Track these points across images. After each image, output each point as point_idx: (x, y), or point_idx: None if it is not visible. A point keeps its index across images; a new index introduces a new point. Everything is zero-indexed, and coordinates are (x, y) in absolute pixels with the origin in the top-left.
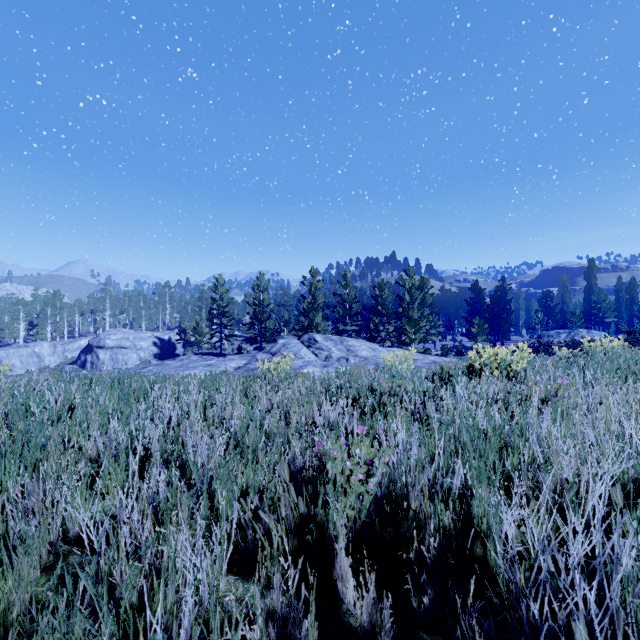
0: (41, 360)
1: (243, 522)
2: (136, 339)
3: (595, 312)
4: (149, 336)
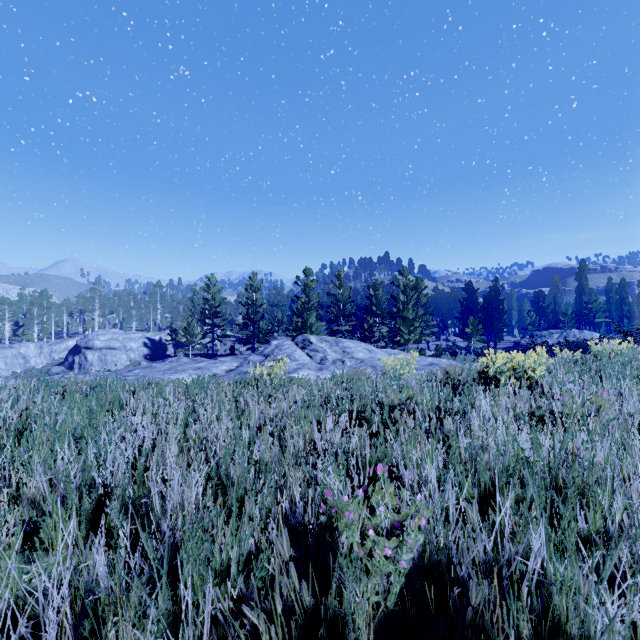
0: (27, 361)
1: (221, 618)
2: (126, 340)
3: (586, 312)
4: (139, 337)
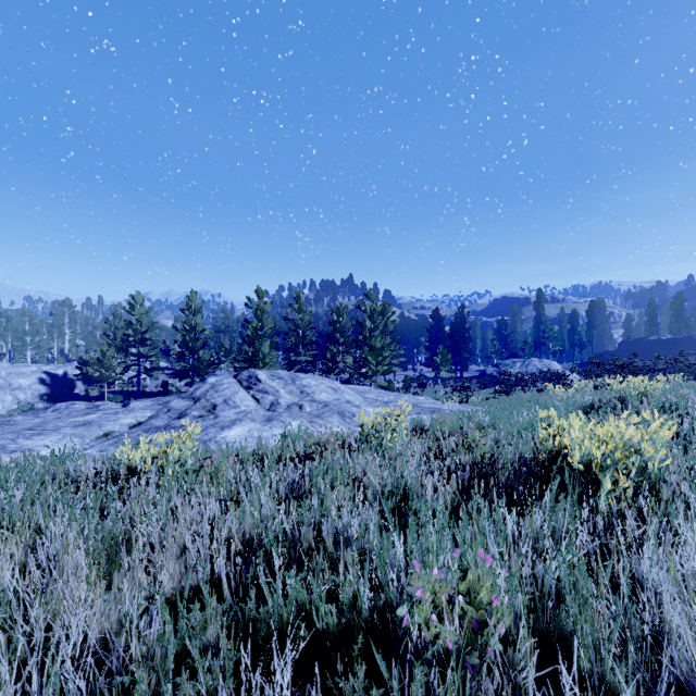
0: None
1: None
2: (12, 375)
3: (543, 341)
4: (33, 371)
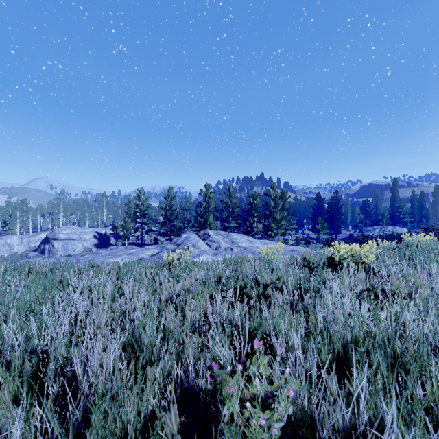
0: (11, 248)
1: None
2: (81, 233)
3: (397, 214)
4: (91, 231)
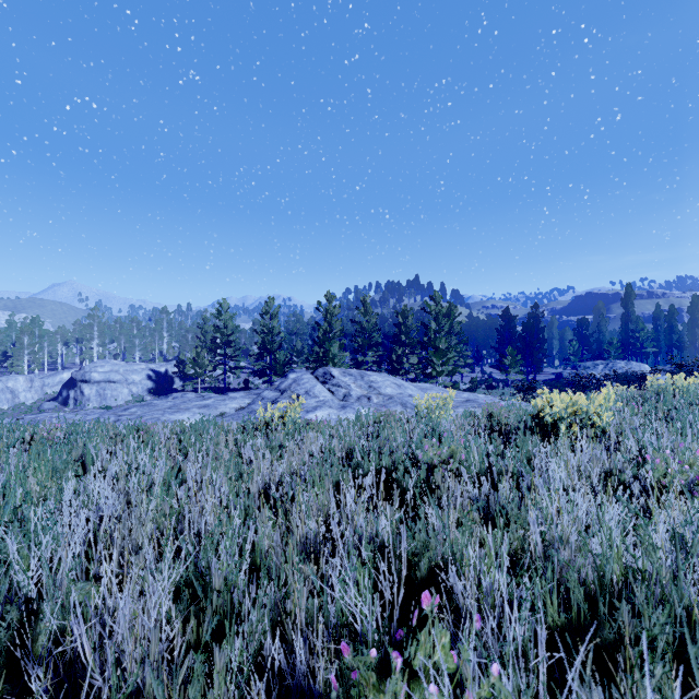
0: (15, 396)
1: None
2: (127, 372)
3: (633, 341)
4: (143, 368)
